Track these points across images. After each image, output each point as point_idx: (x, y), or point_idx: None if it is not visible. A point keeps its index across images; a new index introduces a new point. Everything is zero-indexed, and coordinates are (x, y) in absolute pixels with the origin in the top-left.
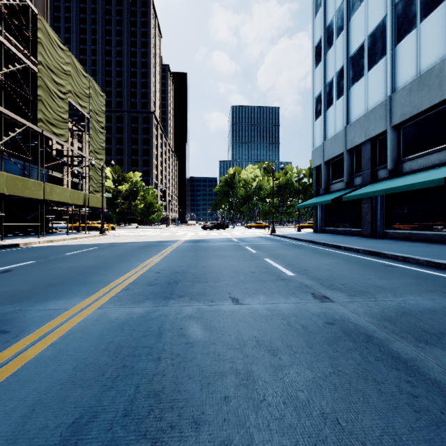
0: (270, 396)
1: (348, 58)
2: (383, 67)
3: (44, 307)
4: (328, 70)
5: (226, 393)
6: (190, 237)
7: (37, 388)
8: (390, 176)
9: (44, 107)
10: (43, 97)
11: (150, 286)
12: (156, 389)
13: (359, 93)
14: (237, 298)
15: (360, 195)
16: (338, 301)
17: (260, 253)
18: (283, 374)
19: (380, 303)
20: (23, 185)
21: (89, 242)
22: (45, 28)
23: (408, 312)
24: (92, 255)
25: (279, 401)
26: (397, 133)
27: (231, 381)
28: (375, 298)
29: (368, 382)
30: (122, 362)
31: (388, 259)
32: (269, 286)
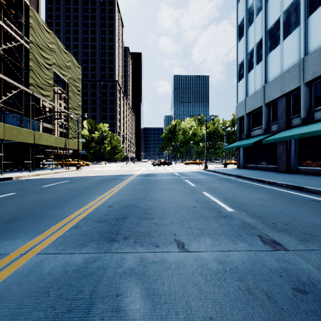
0: None
1: (266, 32)
2: (297, 35)
3: None
4: (249, 42)
5: None
6: (142, 172)
7: None
8: (303, 123)
9: (35, 75)
10: (33, 67)
11: (99, 222)
12: None
13: (276, 58)
14: (182, 242)
15: (278, 139)
16: (292, 249)
17: (198, 186)
18: None
19: None
20: (18, 133)
21: (66, 175)
22: (35, 16)
23: None
24: (62, 187)
25: None
26: (309, 88)
27: None
28: None
29: None
30: None
31: (312, 194)
32: (212, 224)
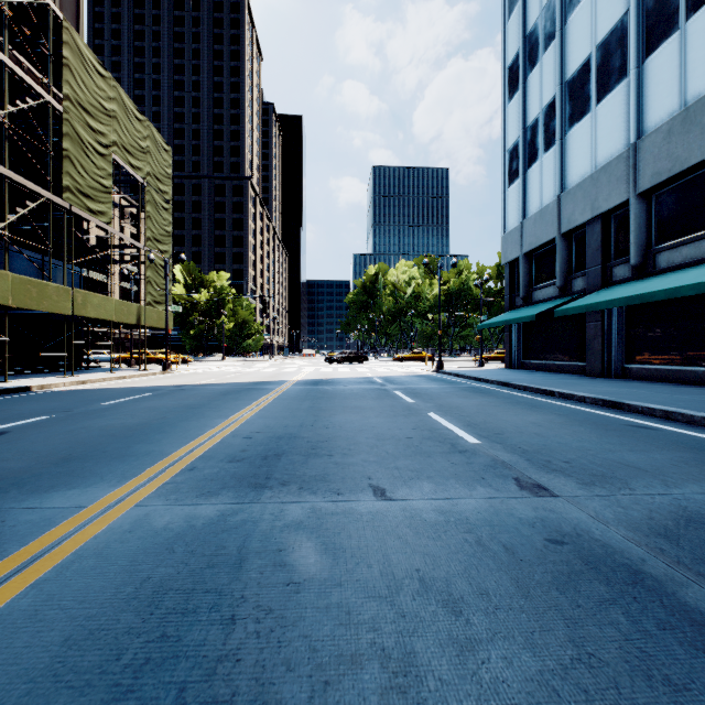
0: None
1: (562, 85)
2: (622, 96)
3: (43, 503)
4: (530, 105)
5: None
6: (306, 376)
7: None
8: (634, 276)
9: (74, 168)
10: (72, 152)
11: (232, 462)
12: (219, 698)
13: (582, 140)
14: (382, 488)
15: (585, 307)
16: (564, 495)
17: (420, 403)
18: (477, 662)
19: (642, 499)
20: (39, 293)
21: (144, 383)
22: (75, 42)
23: (697, 519)
24: (144, 406)
25: None
26: (646, 205)
27: (373, 678)
28: (630, 489)
29: (655, 687)
30: (161, 627)
31: (637, 415)
32: (438, 463)
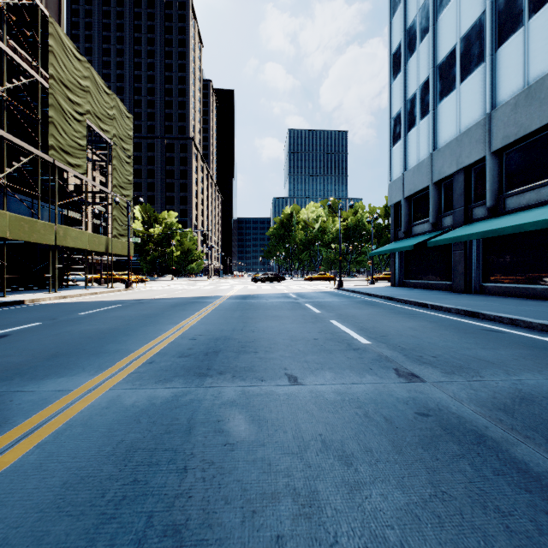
0: (345, 535)
1: (434, 68)
2: (480, 77)
3: (40, 388)
4: (409, 83)
5: (278, 530)
6: (237, 292)
7: (5, 517)
8: (489, 215)
9: (57, 131)
10: (55, 118)
11: (181, 357)
12: (177, 522)
13: (450, 110)
14: (295, 376)
15: (451, 239)
16: (431, 381)
17: (324, 313)
18: (362, 497)
19: (489, 384)
20: (30, 228)
21: (111, 298)
22: (58, 33)
23: (528, 398)
24: (112, 315)
25: (359, 546)
26: (498, 160)
27: (287, 509)
28: (480, 377)
29: (488, 513)
30: (133, 475)
31: (490, 321)
32: (337, 358)
